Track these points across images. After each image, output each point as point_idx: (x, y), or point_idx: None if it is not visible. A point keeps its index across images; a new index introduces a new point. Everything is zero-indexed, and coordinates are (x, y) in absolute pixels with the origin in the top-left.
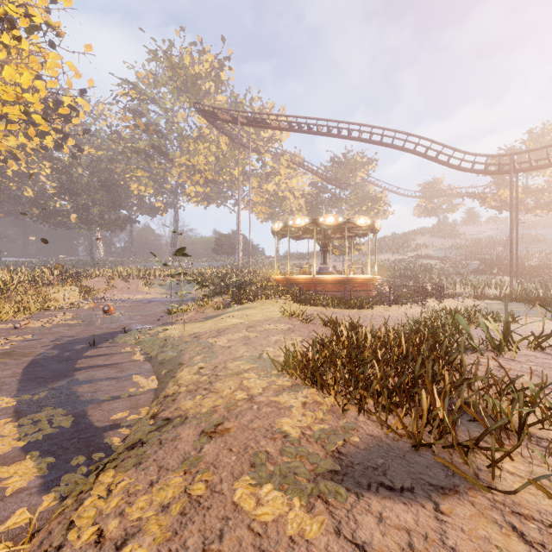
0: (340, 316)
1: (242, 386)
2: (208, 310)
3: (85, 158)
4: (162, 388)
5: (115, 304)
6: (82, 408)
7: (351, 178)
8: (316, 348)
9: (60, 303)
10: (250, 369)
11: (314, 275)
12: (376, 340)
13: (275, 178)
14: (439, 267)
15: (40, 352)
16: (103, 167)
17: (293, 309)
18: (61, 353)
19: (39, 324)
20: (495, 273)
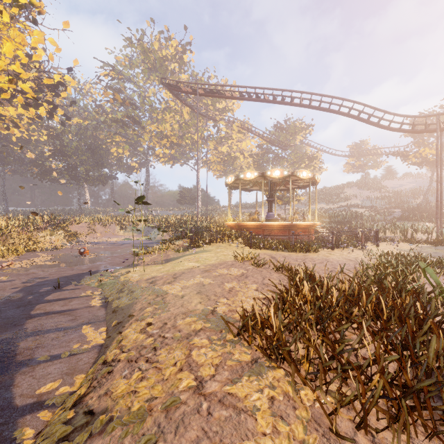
0: (289, 259)
1: (190, 360)
2: (169, 253)
3: (75, 126)
4: (106, 346)
5: (93, 245)
6: (12, 373)
7: (291, 141)
8: (277, 306)
9: (48, 245)
10: (202, 330)
11: (262, 221)
12: (341, 293)
13: (228, 142)
14: (368, 215)
15: (6, 295)
16: (89, 134)
17: (245, 252)
18: (25, 296)
19: (20, 265)
20: (418, 220)
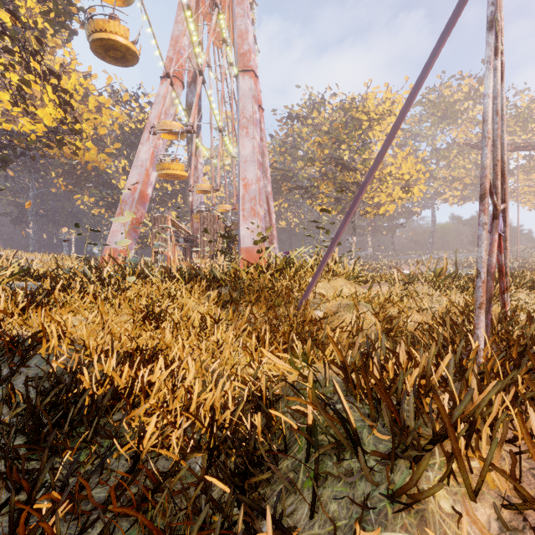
0: None
1: None
2: None
3: None
4: None
5: None
6: None
7: None
8: None
9: None
10: None
11: None
12: None
13: None
14: None
15: None
16: None
17: None
18: None
19: None
20: None
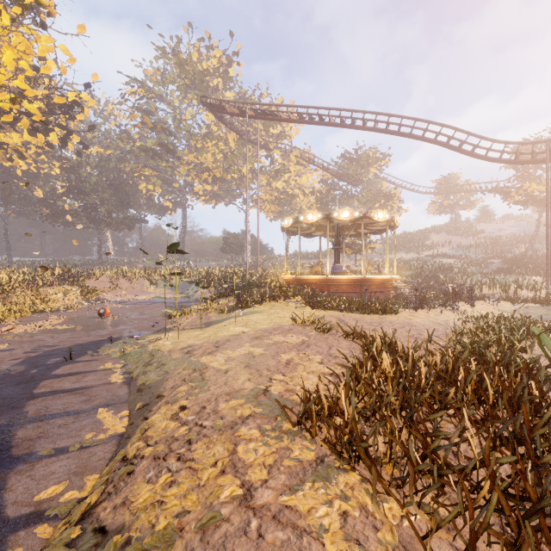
0: (362, 323)
1: (236, 458)
2: (211, 314)
3: (94, 157)
4: (128, 436)
5: (115, 305)
6: (4, 472)
7: (363, 174)
8: (349, 386)
9: (60, 304)
10: (251, 416)
11: (327, 275)
12: (431, 368)
13: (284, 176)
14: (460, 266)
15: (4, 368)
16: (112, 167)
17: (306, 313)
18: (27, 370)
19: (23, 330)
20: (523, 273)
